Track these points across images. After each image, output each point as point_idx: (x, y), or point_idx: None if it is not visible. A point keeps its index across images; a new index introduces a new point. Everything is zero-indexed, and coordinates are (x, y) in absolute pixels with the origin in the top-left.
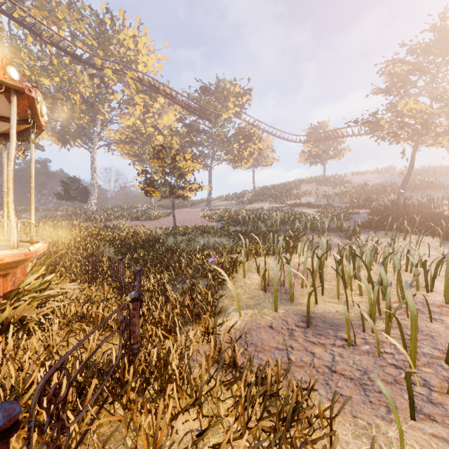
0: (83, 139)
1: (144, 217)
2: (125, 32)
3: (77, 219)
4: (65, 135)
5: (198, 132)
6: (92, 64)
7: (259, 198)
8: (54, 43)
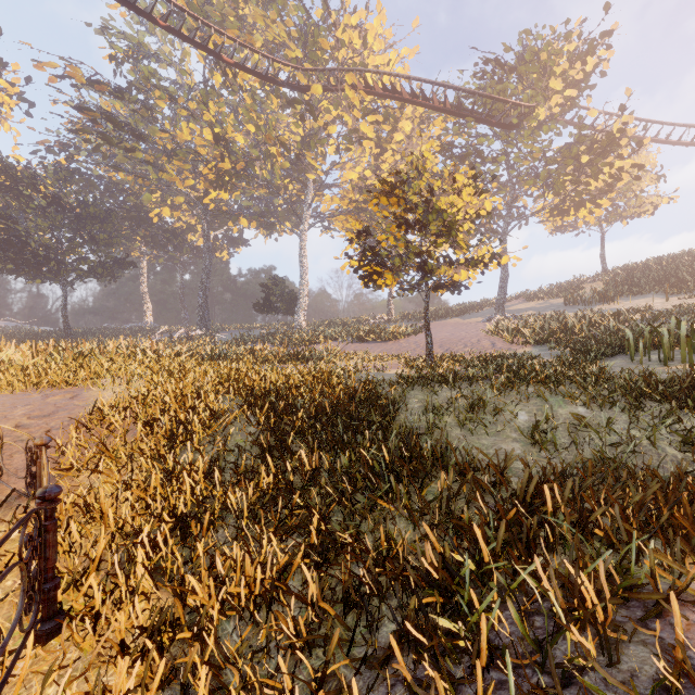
0: (294, 222)
1: (371, 336)
2: (345, 20)
3: (271, 340)
4: (270, 217)
5: (479, 156)
6: (294, 85)
7: (626, 289)
8: (239, 63)
